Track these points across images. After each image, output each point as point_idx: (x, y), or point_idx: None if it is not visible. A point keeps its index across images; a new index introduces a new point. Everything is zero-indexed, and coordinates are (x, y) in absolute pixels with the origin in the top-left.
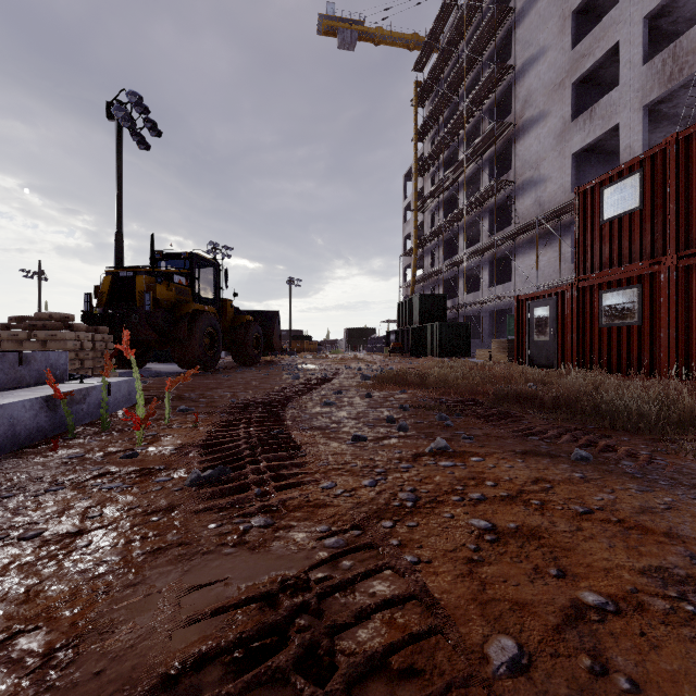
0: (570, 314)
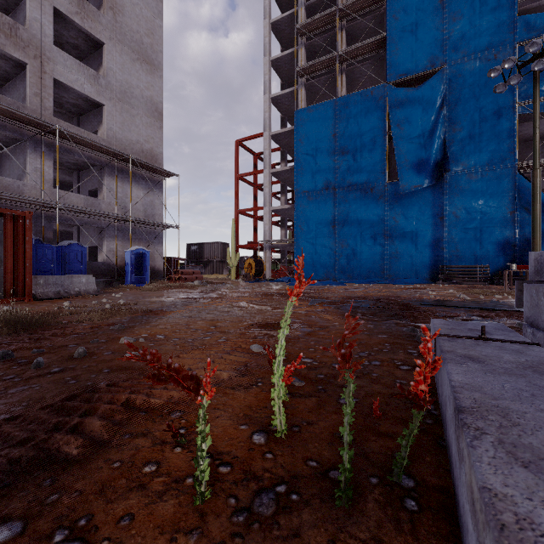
0: None
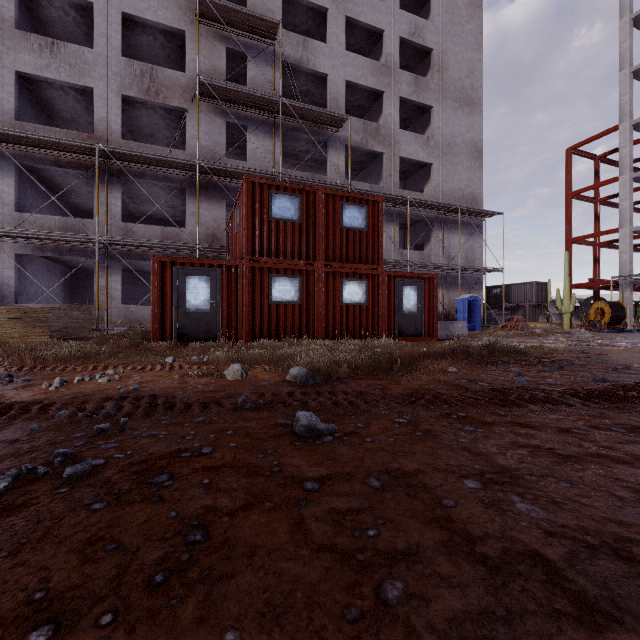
0: (241, 289)
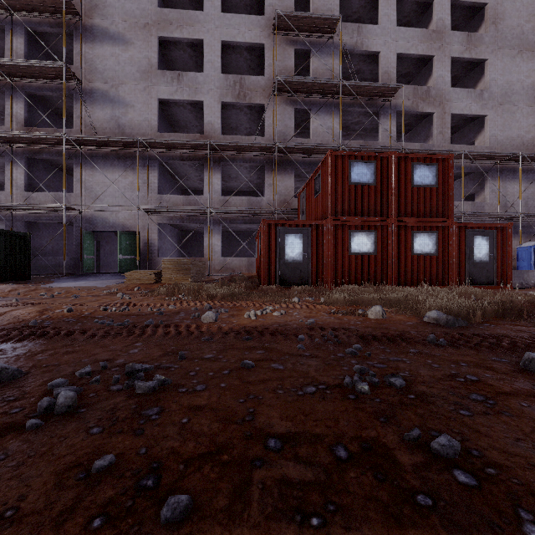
0: (327, 243)
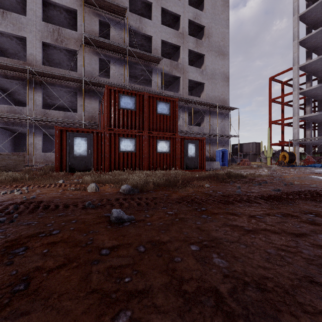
0: (104, 144)
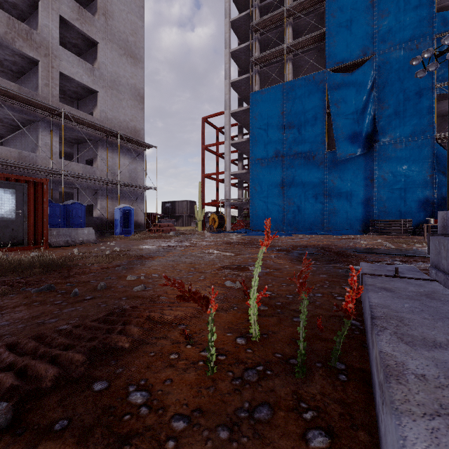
0: None
